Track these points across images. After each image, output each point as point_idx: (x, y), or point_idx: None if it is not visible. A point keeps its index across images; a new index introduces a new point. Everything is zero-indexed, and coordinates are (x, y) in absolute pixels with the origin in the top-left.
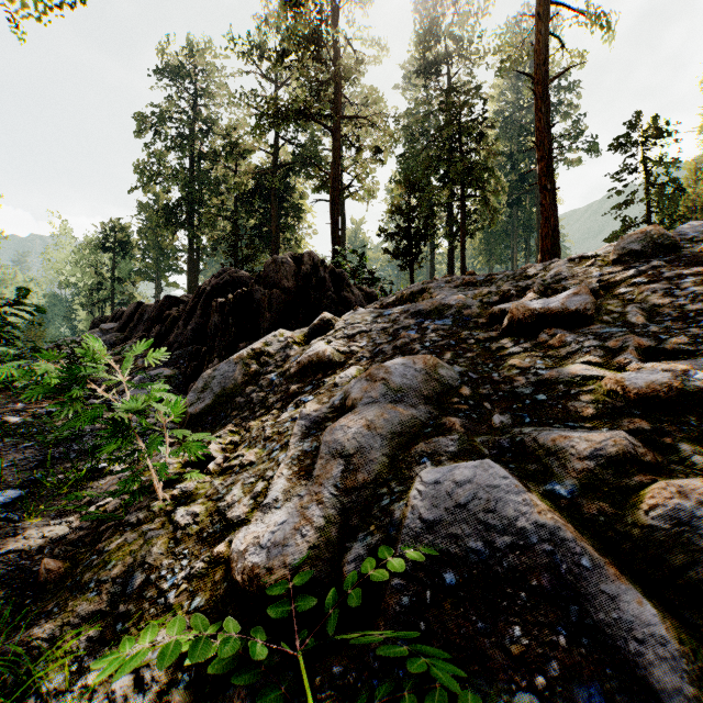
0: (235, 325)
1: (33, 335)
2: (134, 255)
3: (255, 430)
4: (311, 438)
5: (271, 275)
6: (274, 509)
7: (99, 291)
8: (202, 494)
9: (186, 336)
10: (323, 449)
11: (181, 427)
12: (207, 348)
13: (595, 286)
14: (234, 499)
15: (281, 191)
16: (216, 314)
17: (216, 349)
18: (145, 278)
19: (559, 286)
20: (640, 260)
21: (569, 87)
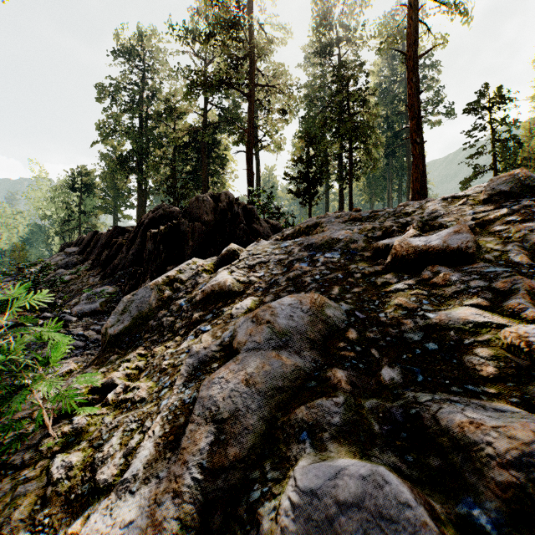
0: (165, 251)
1: (17, 256)
2: (96, 194)
3: (159, 355)
4: (194, 383)
5: (195, 210)
6: (128, 493)
7: (69, 222)
8: (91, 432)
9: (128, 259)
10: (196, 409)
11: (103, 346)
12: (143, 270)
13: (471, 223)
14: (110, 451)
15: (210, 144)
16: (151, 242)
17: (149, 271)
18: (105, 211)
19: (436, 222)
20: (510, 200)
21: (432, 65)
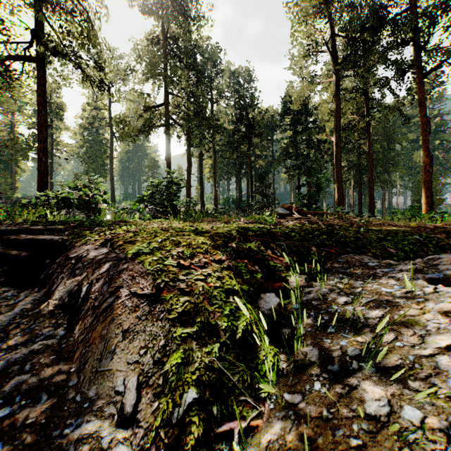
0: None
1: None
2: None
3: None
4: None
5: None
6: None
7: None
8: None
9: None
10: None
11: None
12: None
13: None
14: None
15: None
16: None
17: None
18: None
19: None
20: None
21: None
